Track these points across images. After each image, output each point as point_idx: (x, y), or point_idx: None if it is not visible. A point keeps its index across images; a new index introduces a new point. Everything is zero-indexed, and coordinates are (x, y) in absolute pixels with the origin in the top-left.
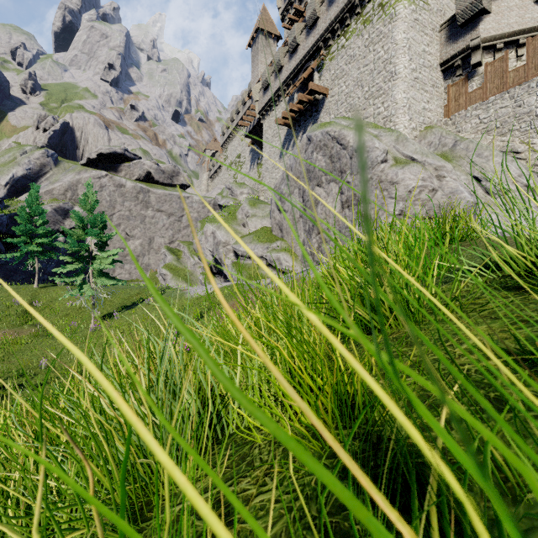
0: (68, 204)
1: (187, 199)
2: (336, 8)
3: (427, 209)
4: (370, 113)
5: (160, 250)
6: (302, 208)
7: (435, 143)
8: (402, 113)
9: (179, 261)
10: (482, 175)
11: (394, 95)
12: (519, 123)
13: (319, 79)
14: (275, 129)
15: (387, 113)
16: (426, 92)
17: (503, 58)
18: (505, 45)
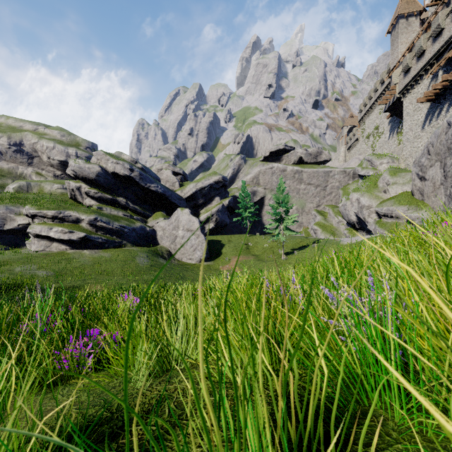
0: (255, 187)
1: (330, 173)
2: None
3: None
4: None
5: (309, 212)
6: (442, 178)
7: None
8: None
9: (326, 220)
10: None
11: None
12: None
13: None
14: (416, 104)
15: None
16: None
17: None
18: None
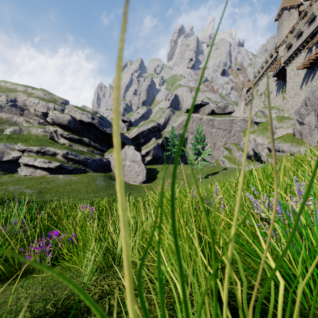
0: (180, 131)
1: (234, 120)
2: None
3: None
4: None
5: (219, 149)
6: (316, 122)
7: None
8: None
9: (231, 154)
10: None
11: None
12: None
13: None
14: (296, 70)
15: None
16: None
17: None
18: None
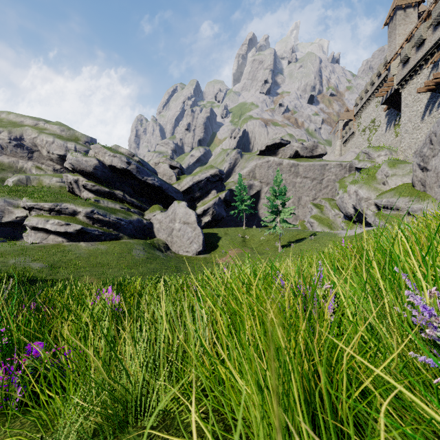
0: (251, 181)
1: (326, 166)
2: None
3: None
4: None
5: (305, 206)
6: None
7: None
8: None
9: (322, 213)
10: None
11: None
12: None
13: None
14: (415, 94)
15: None
16: None
17: None
18: None
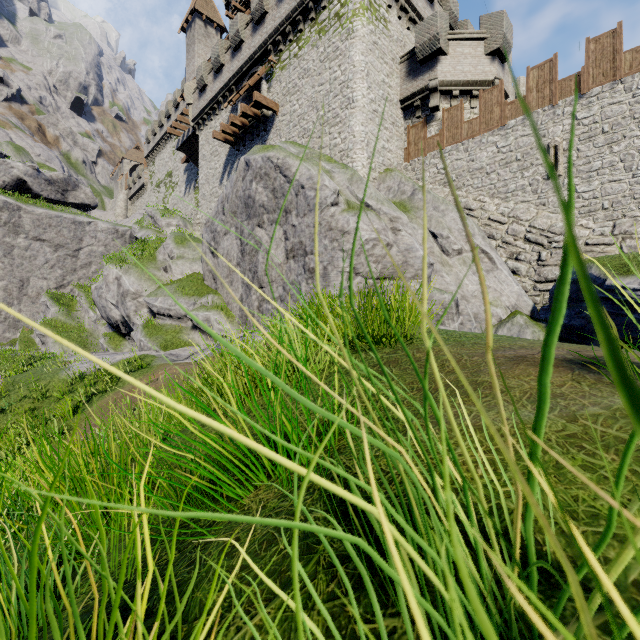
0: None
1: (88, 226)
2: (288, 6)
3: (382, 267)
4: (326, 142)
5: (40, 298)
6: (240, 254)
7: (394, 189)
8: (360, 149)
9: (70, 316)
10: (439, 231)
11: (352, 126)
12: (473, 178)
13: (269, 90)
14: (214, 144)
15: (345, 146)
16: (386, 130)
17: (458, 107)
18: (460, 94)
